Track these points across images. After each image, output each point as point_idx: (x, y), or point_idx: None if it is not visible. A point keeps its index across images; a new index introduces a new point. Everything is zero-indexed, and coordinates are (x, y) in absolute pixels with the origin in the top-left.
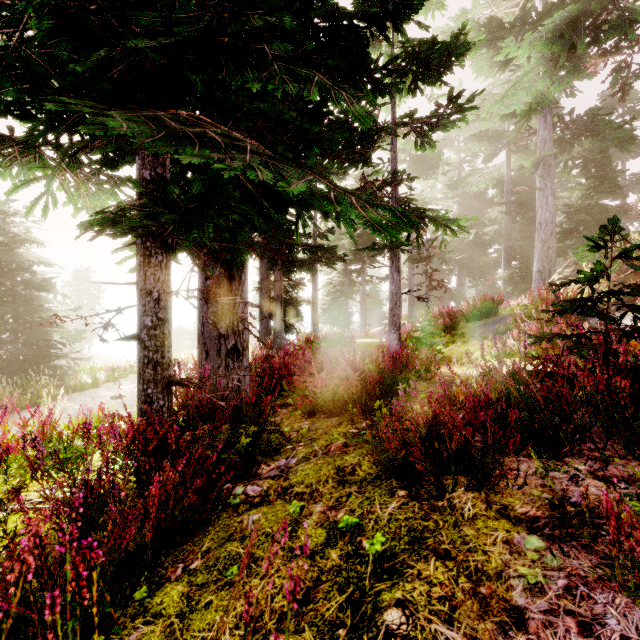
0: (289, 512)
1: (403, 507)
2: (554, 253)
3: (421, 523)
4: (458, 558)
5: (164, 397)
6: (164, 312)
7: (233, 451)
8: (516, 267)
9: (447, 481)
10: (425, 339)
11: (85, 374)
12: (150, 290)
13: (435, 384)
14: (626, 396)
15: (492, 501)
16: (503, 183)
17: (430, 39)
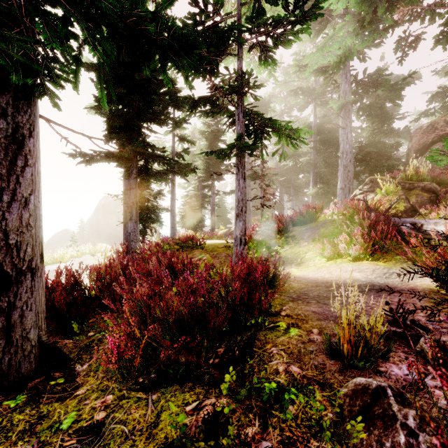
0: None
1: None
2: (352, 175)
3: None
4: None
5: None
6: None
7: None
8: (321, 187)
9: None
10: (264, 241)
11: None
12: None
13: (286, 296)
14: None
15: None
16: (311, 127)
17: None
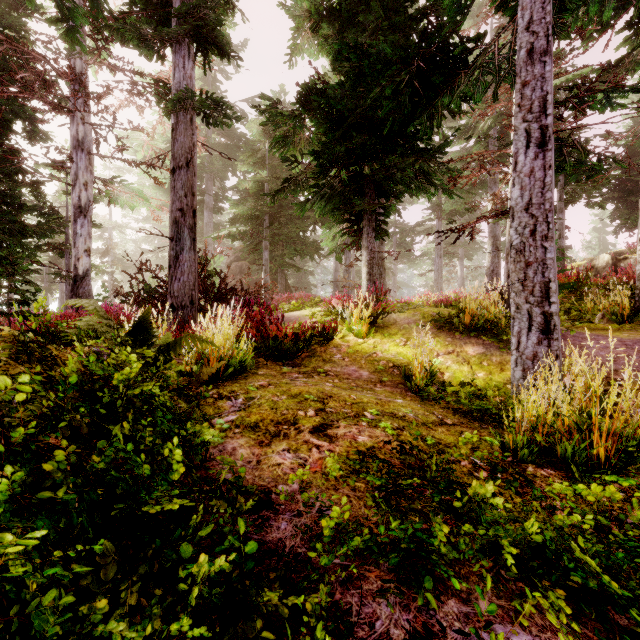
0: None
1: None
2: None
3: None
4: None
5: None
6: None
7: None
8: None
9: None
10: None
11: None
12: None
13: None
14: None
15: None
16: None
17: None
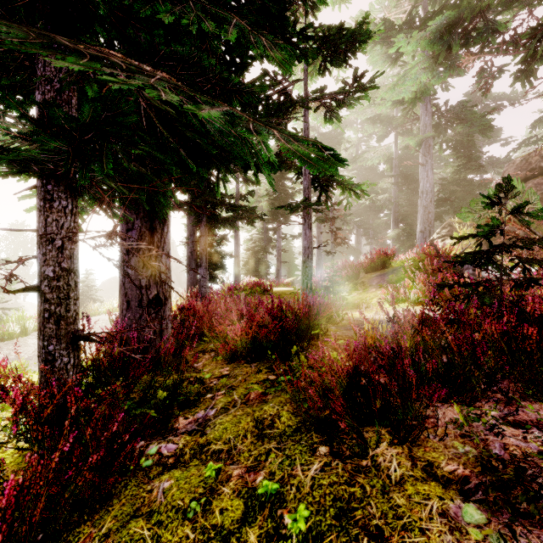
0: (204, 478)
1: (326, 469)
2: (433, 217)
3: (347, 490)
4: (393, 539)
5: (69, 353)
6: (69, 262)
7: (148, 406)
8: (402, 228)
9: (368, 434)
10: (332, 287)
11: (13, 323)
12: (52, 237)
13: (343, 328)
14: (532, 343)
15: (416, 457)
16: (392, 159)
17: (338, 25)
